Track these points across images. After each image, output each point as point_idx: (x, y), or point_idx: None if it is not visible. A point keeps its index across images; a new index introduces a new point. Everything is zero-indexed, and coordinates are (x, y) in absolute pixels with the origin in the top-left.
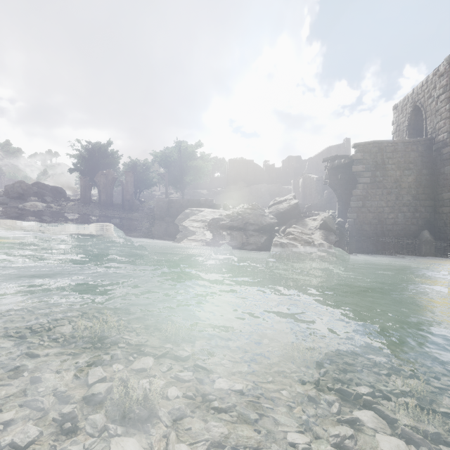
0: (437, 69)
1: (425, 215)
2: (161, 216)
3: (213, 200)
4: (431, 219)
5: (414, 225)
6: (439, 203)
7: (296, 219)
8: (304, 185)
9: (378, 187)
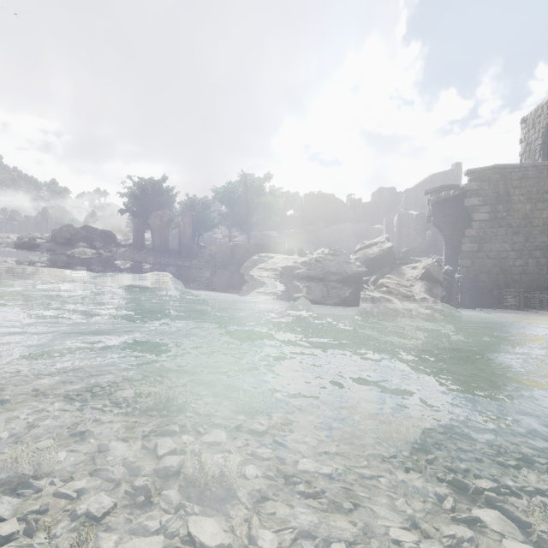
0: None
1: None
2: (224, 264)
3: (285, 244)
4: None
5: None
6: None
7: (390, 266)
8: (400, 224)
9: (500, 225)
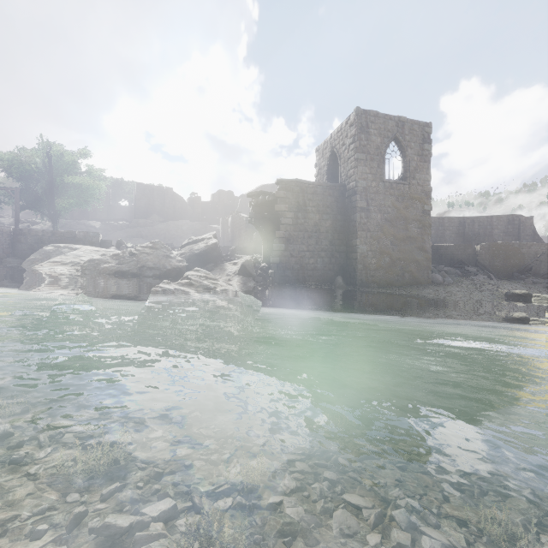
0: (349, 119)
1: (340, 261)
2: None
3: (99, 234)
4: (344, 265)
5: (331, 271)
6: (350, 249)
7: (215, 263)
8: (234, 225)
9: (300, 230)
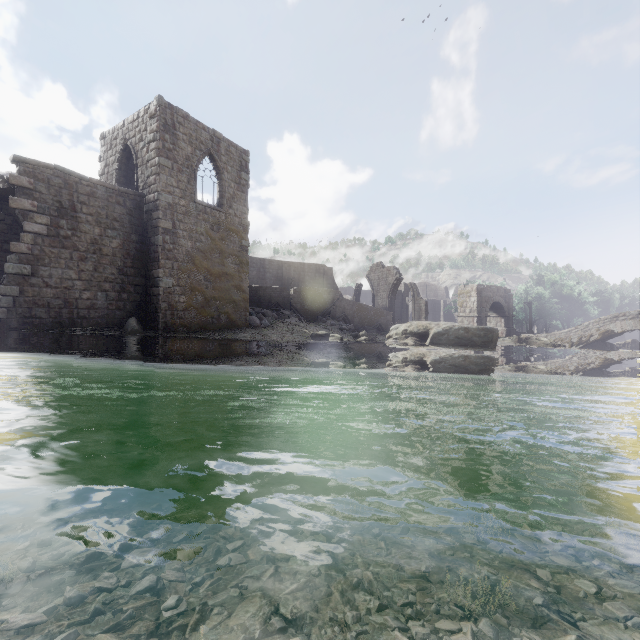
0: (149, 107)
1: (135, 297)
2: None
3: None
4: (142, 303)
5: (121, 310)
6: (150, 282)
7: None
8: None
9: (65, 246)
